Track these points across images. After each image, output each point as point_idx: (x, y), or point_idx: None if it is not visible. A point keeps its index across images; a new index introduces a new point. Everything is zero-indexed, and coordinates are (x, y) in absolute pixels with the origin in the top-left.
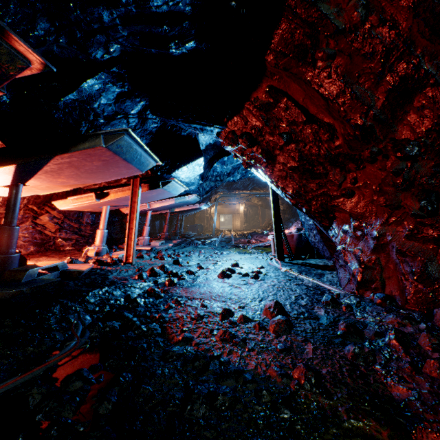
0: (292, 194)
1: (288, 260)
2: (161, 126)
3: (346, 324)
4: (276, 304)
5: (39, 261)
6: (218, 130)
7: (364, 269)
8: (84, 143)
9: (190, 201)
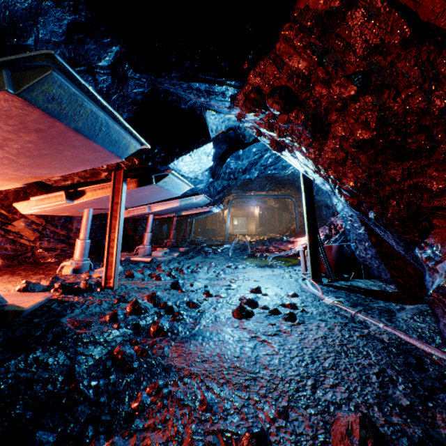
0: (353, 188)
1: (326, 281)
2: (149, 92)
3: None
4: (363, 425)
5: None
6: (233, 92)
7: None
8: None
9: (199, 203)
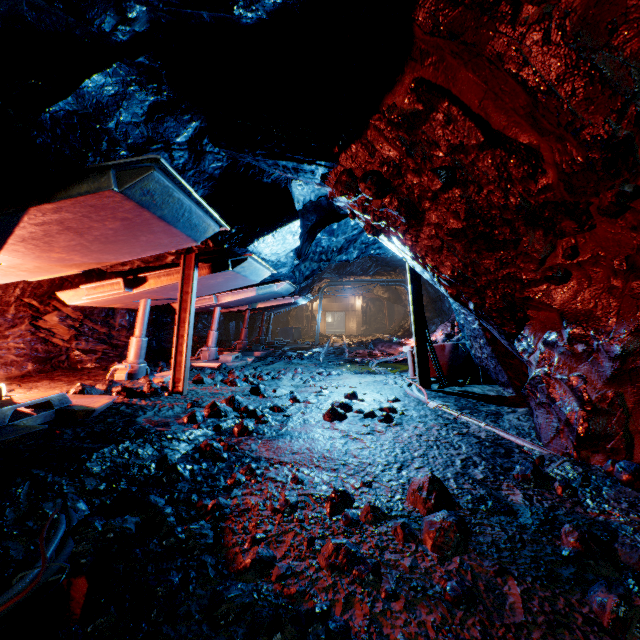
0: (451, 278)
1: (437, 386)
2: (228, 166)
3: (579, 533)
4: (432, 482)
5: (34, 389)
6: (323, 171)
7: (590, 413)
8: (79, 184)
9: (280, 292)
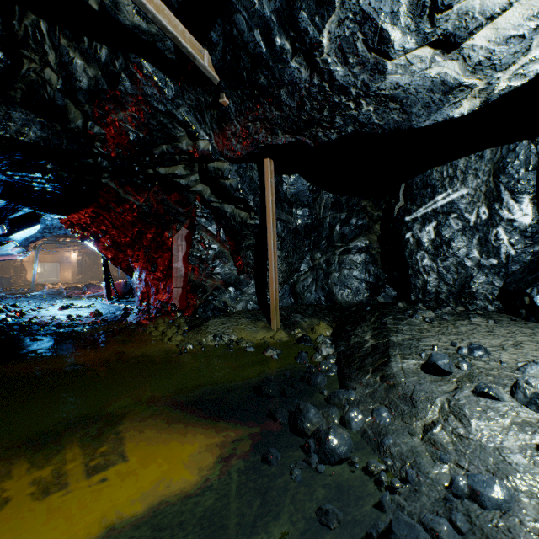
0: (111, 258)
1: (116, 299)
2: (6, 205)
3: (124, 311)
4: (96, 310)
5: None
6: (59, 217)
7: (142, 294)
8: None
9: (13, 253)
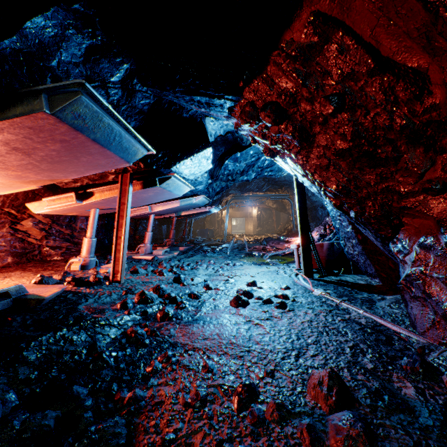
0: (336, 191)
1: (318, 276)
2: (154, 102)
3: None
4: (331, 377)
5: (7, 278)
6: (230, 104)
7: None
8: (15, 107)
9: (198, 204)
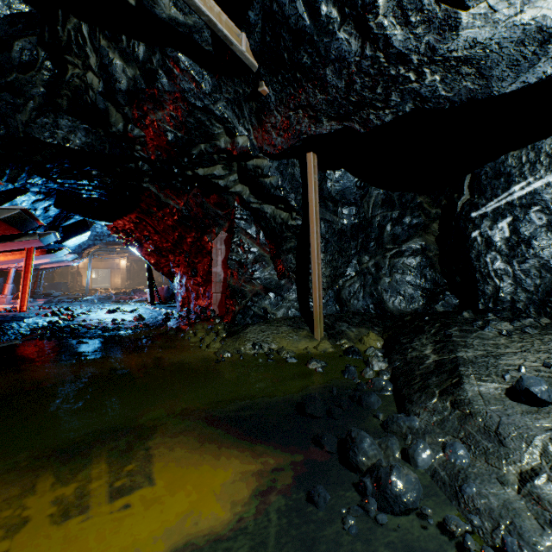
0: (154, 264)
1: (159, 304)
2: (59, 213)
3: (165, 316)
4: (139, 314)
5: None
6: (106, 224)
7: (183, 299)
8: (25, 237)
9: (67, 260)
